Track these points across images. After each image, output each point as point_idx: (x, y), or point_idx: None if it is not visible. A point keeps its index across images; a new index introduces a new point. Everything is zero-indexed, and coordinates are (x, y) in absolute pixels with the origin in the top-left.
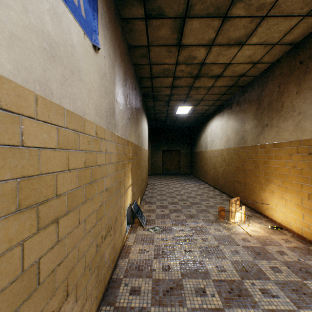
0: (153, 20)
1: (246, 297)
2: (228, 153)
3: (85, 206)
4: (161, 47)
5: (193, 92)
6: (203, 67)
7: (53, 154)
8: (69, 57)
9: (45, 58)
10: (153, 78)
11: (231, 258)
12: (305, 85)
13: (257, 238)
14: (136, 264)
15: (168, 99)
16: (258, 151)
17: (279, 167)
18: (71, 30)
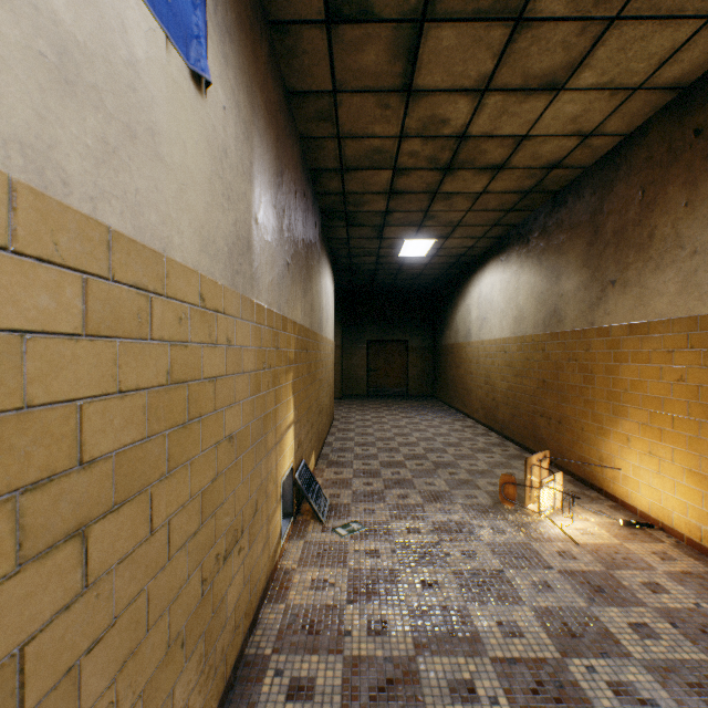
0: (345, 26)
1: (576, 704)
2: (520, 348)
3: (168, 484)
4: (365, 95)
5: (440, 205)
6: (463, 144)
7: (71, 350)
8: (123, 93)
9: (42, 83)
10: (347, 172)
11: (534, 602)
12: (707, 186)
13: (593, 549)
14: (305, 619)
15: (381, 221)
16: (593, 344)
17: (644, 382)
18: (129, 22)
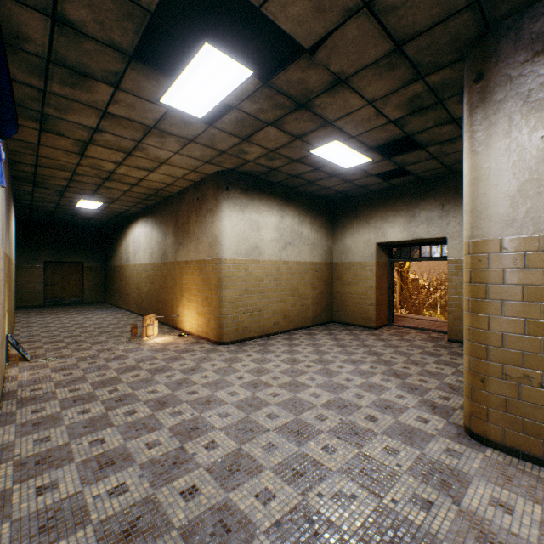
0: (50, 134)
1: (137, 368)
2: (153, 269)
3: None
4: (58, 150)
5: (105, 190)
6: (114, 174)
7: None
8: None
9: None
10: (40, 167)
11: (134, 357)
12: (200, 218)
13: (164, 343)
14: (32, 381)
15: (63, 189)
16: (176, 268)
17: (188, 283)
18: None
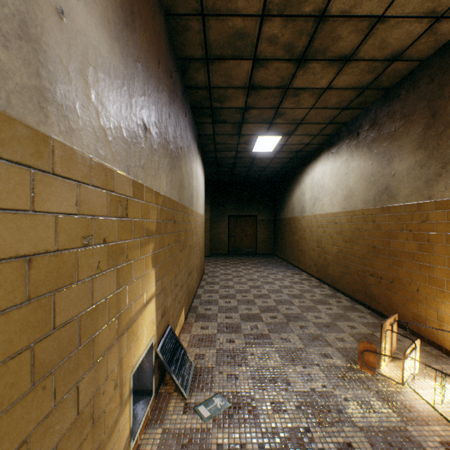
0: None
1: None
2: (350, 220)
3: None
4: None
5: (289, 102)
6: (320, 27)
7: None
8: None
9: None
10: (211, 62)
11: None
12: None
13: None
14: None
15: (240, 118)
16: (430, 216)
17: None
18: None
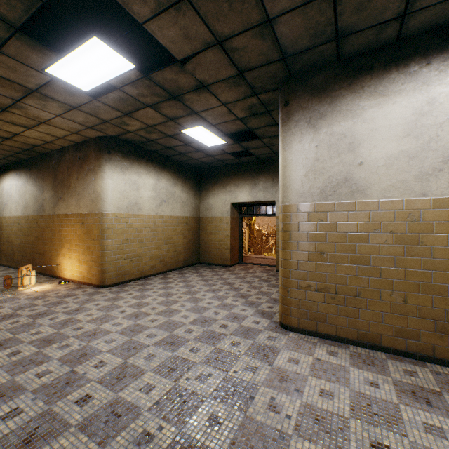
0: None
1: (16, 316)
2: (27, 222)
3: None
4: None
5: None
6: None
7: None
8: None
9: None
10: None
11: (11, 306)
12: (82, 176)
13: (43, 291)
14: None
15: None
16: (55, 221)
17: (69, 234)
18: None
